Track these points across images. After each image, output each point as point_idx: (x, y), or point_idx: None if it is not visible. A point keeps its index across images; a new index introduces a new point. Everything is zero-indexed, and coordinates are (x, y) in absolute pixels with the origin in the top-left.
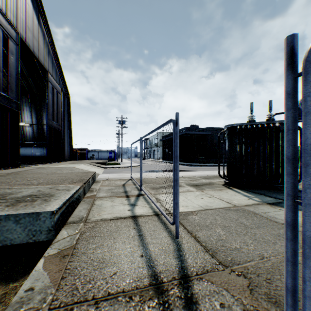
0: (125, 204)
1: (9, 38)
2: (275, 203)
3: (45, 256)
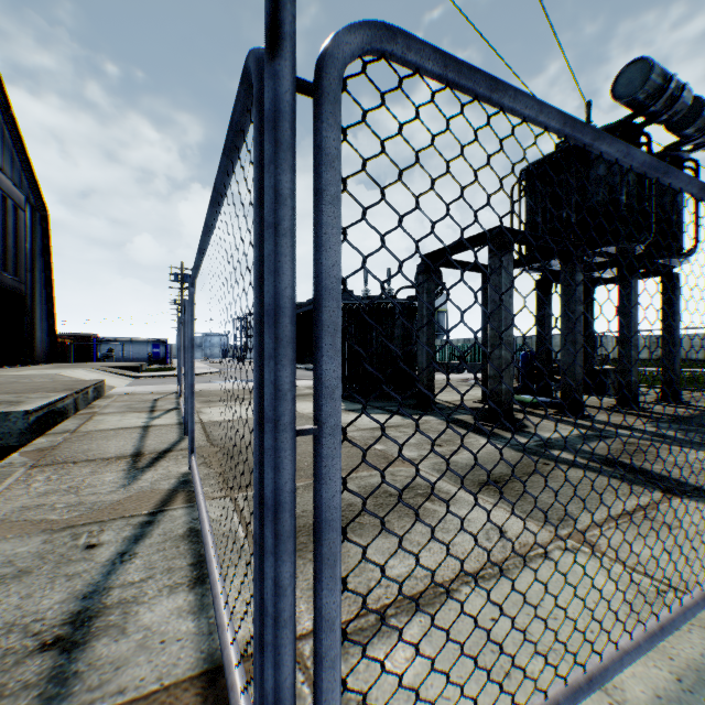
0: (143, 418)
1: None
2: (355, 410)
3: (21, 452)
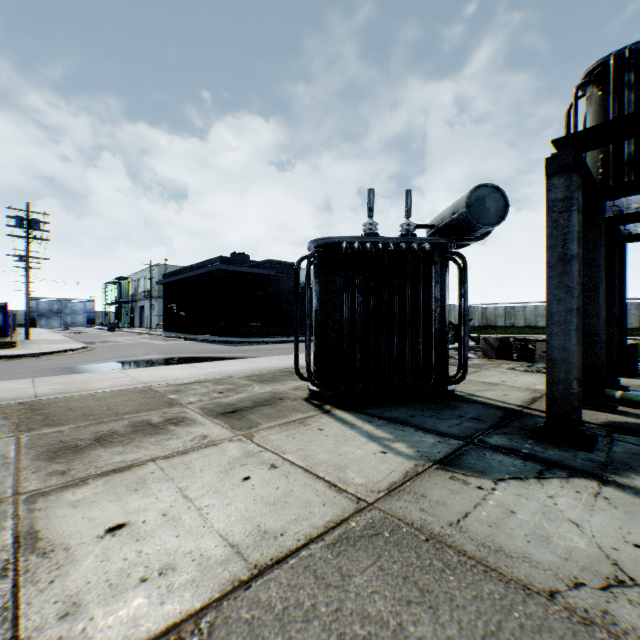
0: None
1: None
2: (453, 459)
3: None
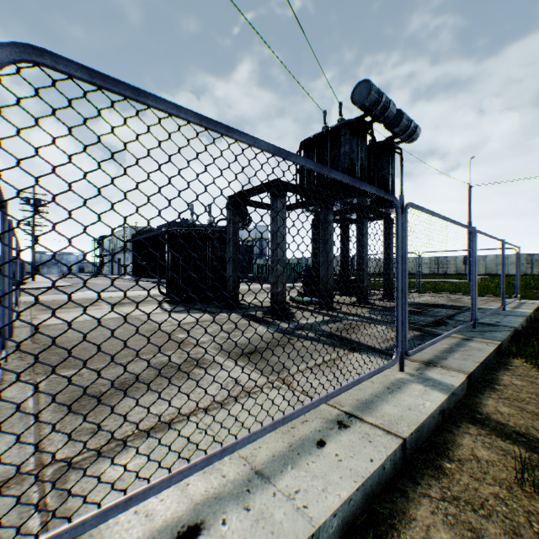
0: None
1: None
2: (178, 311)
3: None
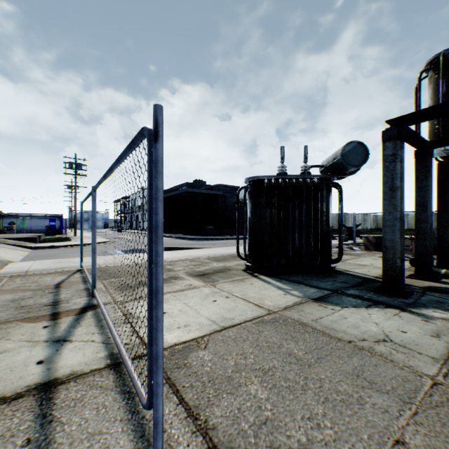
0: (38, 343)
1: None
2: (322, 298)
3: None
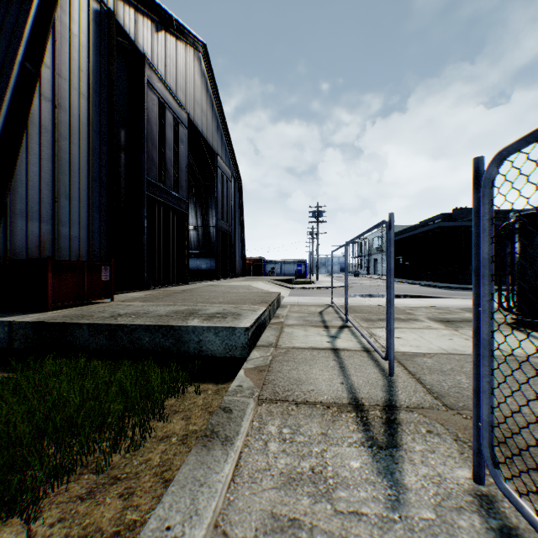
0: (323, 335)
1: (179, 123)
2: None
3: (244, 368)
